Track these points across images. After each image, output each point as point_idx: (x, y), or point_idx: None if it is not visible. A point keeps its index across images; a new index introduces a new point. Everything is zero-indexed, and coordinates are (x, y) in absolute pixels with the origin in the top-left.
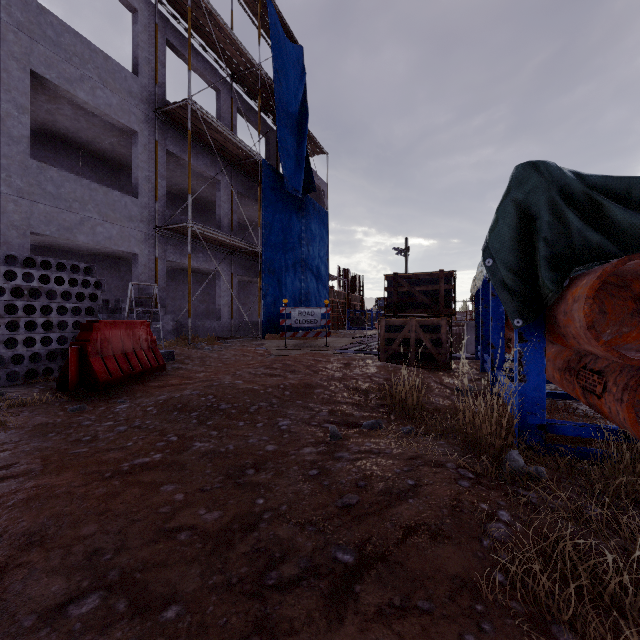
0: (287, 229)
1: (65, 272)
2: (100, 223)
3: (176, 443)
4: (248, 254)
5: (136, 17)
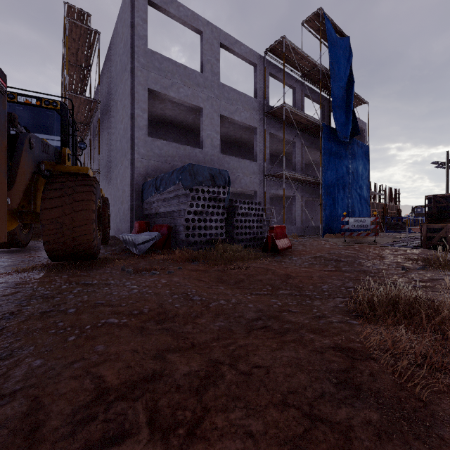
0: (338, 164)
1: (253, 205)
2: (242, 178)
3: (335, 267)
4: (311, 184)
5: (256, 68)
